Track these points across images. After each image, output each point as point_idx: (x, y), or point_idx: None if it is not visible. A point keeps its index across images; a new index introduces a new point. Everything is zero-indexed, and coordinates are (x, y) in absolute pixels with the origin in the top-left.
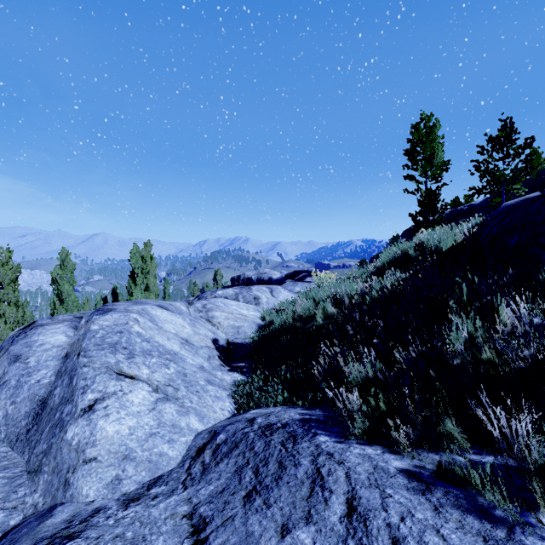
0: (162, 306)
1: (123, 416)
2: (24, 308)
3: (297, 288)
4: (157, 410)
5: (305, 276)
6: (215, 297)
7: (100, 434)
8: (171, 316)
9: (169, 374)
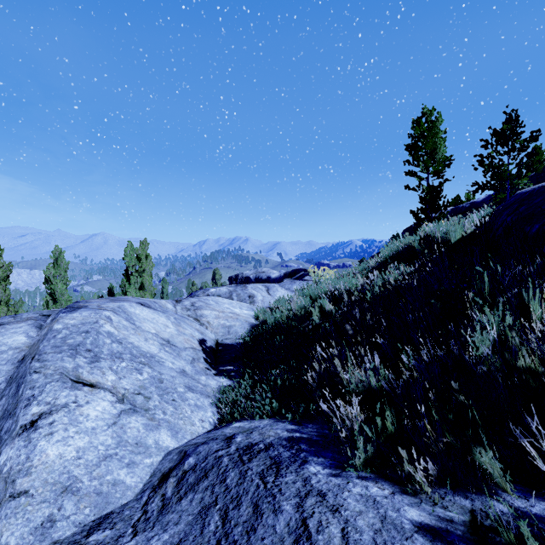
0: (143, 304)
1: (72, 435)
2: (18, 308)
3: (295, 286)
4: (118, 424)
5: (303, 275)
6: (207, 295)
7: (38, 459)
8: (153, 314)
9: (141, 380)
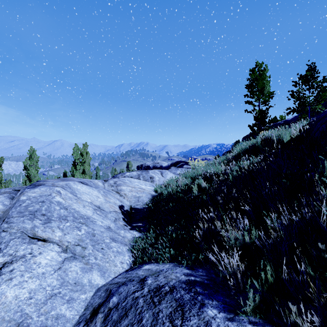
0: (83, 182)
1: (26, 279)
2: (8, 185)
3: (178, 171)
4: (62, 269)
5: (183, 164)
6: (124, 177)
7: None
8: (89, 189)
9: (80, 235)
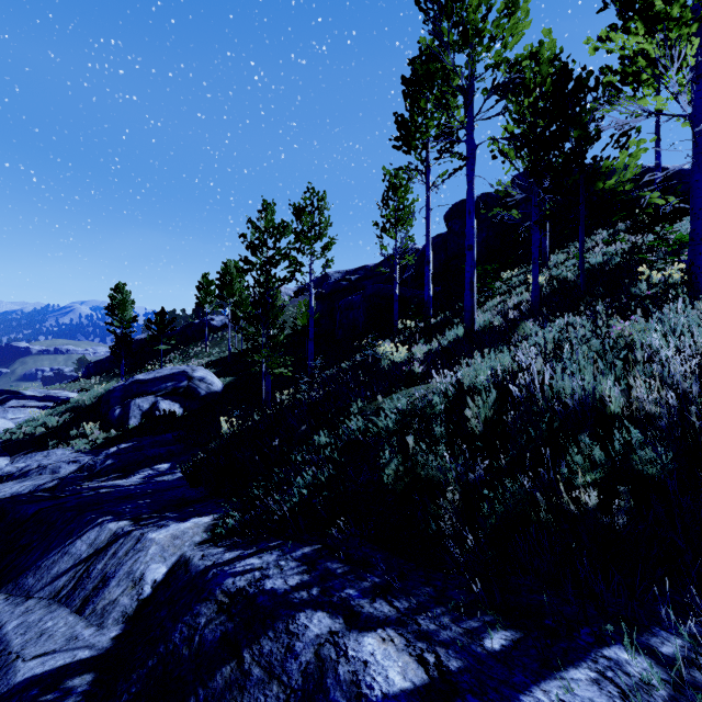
0: None
1: None
2: None
3: (10, 415)
4: None
5: (8, 398)
6: None
7: None
8: None
9: None
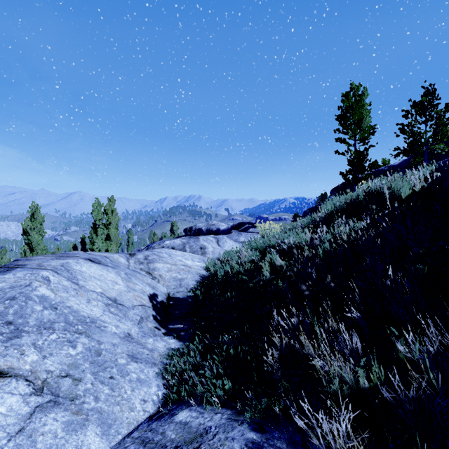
0: (92, 260)
1: None
2: (2, 255)
3: (241, 238)
4: (26, 431)
5: (248, 227)
6: (162, 247)
7: None
8: (101, 271)
9: (73, 355)
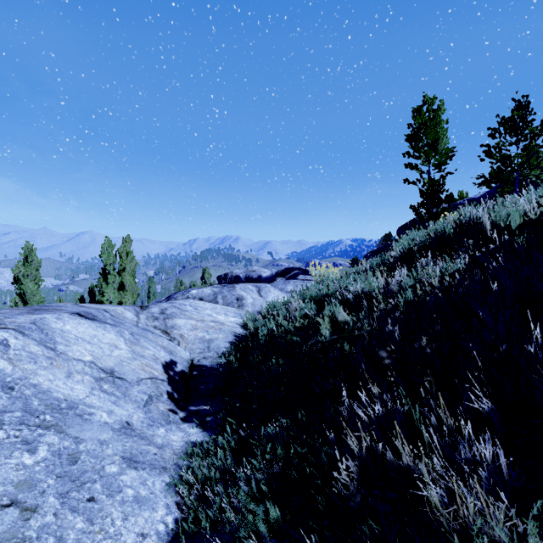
0: (83, 314)
1: None
2: None
3: (289, 286)
4: None
5: (297, 273)
6: (187, 298)
7: None
8: (95, 330)
9: (29, 466)
